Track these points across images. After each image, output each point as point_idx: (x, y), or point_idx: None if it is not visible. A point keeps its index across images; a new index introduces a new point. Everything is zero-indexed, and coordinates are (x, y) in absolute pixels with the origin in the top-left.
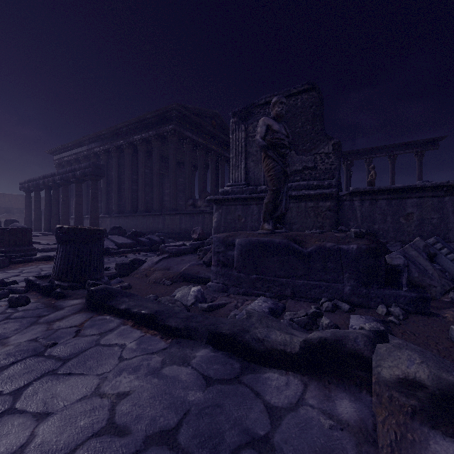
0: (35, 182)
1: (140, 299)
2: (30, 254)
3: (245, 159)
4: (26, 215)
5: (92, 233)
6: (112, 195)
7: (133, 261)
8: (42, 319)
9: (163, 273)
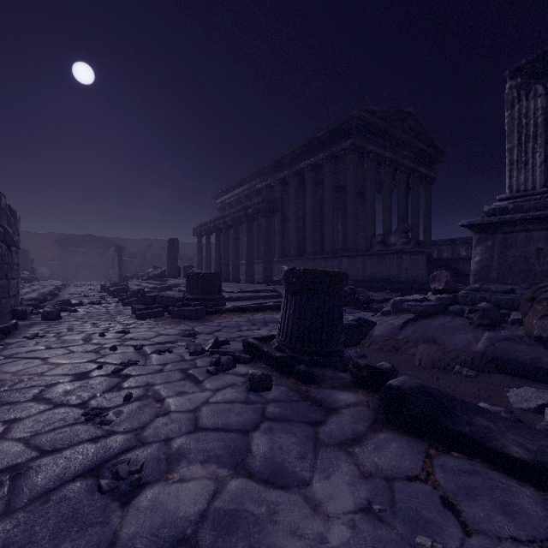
0: (207, 226)
1: (512, 424)
2: (221, 303)
3: (545, 147)
4: (198, 261)
5: (337, 279)
6: (274, 236)
7: (358, 321)
8: (321, 432)
9: (439, 350)
